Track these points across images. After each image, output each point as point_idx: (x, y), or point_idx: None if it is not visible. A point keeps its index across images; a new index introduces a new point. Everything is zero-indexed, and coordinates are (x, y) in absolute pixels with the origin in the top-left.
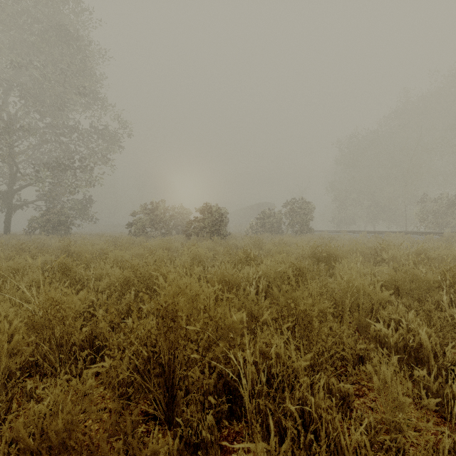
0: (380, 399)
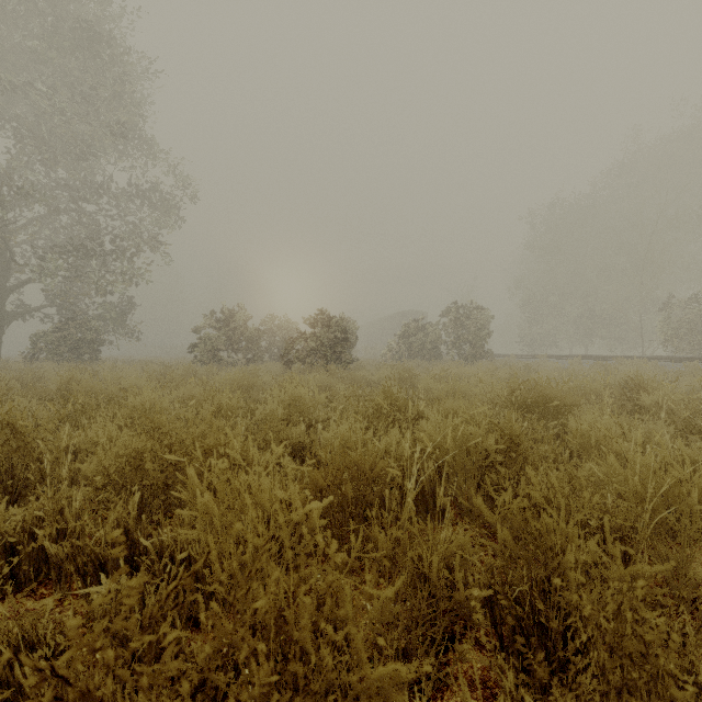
0: None
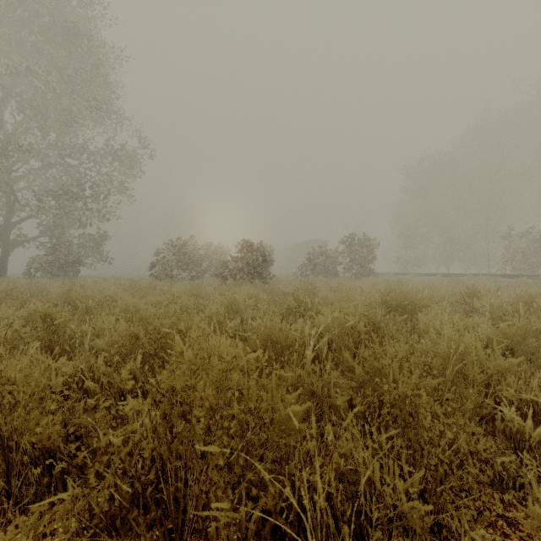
0: None
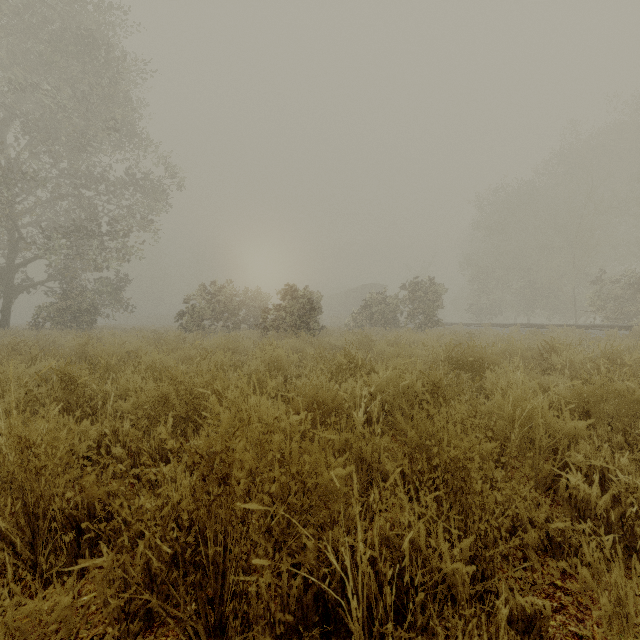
0: (612, 637)
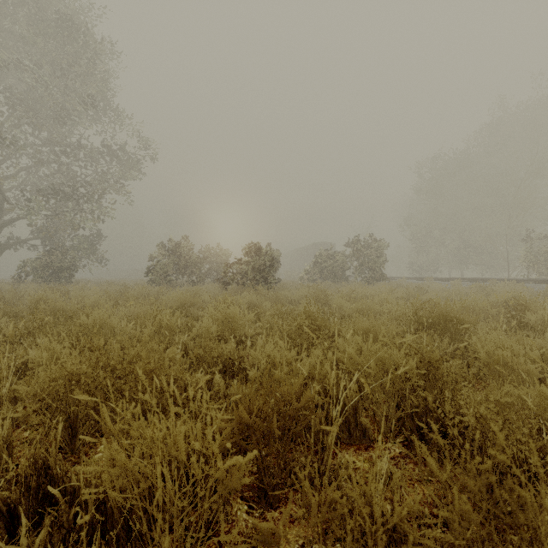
0: None
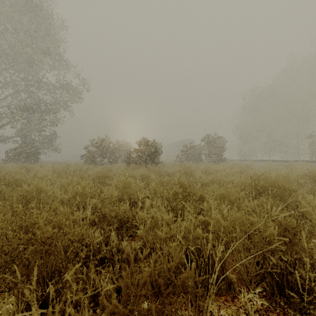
0: None
